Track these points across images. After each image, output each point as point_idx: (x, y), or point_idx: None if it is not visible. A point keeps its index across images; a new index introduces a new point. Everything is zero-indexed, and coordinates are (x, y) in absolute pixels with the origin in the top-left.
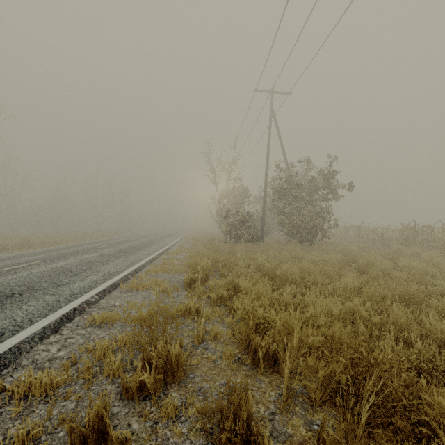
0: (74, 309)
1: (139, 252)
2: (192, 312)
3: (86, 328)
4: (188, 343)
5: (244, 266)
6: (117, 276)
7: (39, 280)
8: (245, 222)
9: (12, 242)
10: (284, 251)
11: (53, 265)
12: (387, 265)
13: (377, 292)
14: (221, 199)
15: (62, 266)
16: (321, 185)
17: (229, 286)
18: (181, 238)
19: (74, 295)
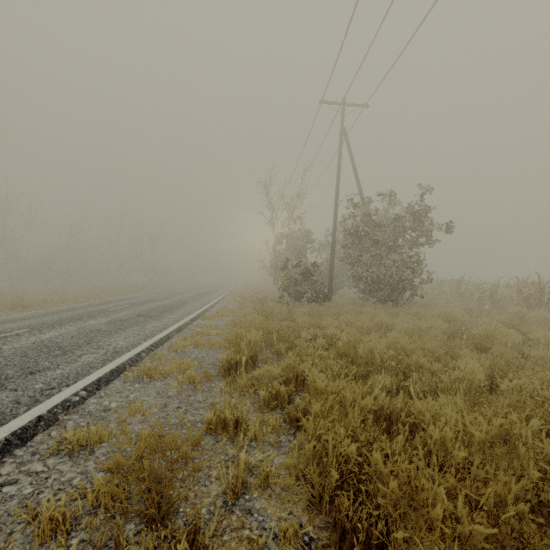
0: (38, 418)
1: (165, 316)
2: (228, 426)
3: (47, 458)
4: (216, 498)
5: (308, 338)
6: (124, 355)
7: (5, 363)
8: (308, 276)
9: (2, 301)
10: (363, 315)
11: (39, 338)
12: (517, 339)
13: (522, 388)
14: (276, 245)
15: (50, 339)
16: (410, 226)
17: (289, 375)
18: (225, 296)
19: (48, 391)
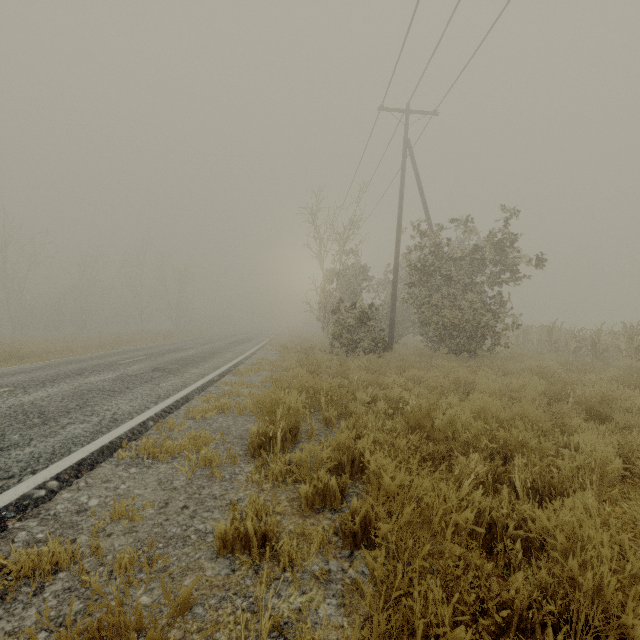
0: None
1: (187, 371)
2: (251, 545)
3: None
4: None
5: (366, 401)
6: (124, 424)
7: None
8: (365, 321)
9: None
10: (435, 370)
11: (19, 400)
12: None
13: None
14: (325, 283)
15: (33, 401)
16: (491, 259)
17: (341, 457)
18: (264, 345)
19: (2, 482)
